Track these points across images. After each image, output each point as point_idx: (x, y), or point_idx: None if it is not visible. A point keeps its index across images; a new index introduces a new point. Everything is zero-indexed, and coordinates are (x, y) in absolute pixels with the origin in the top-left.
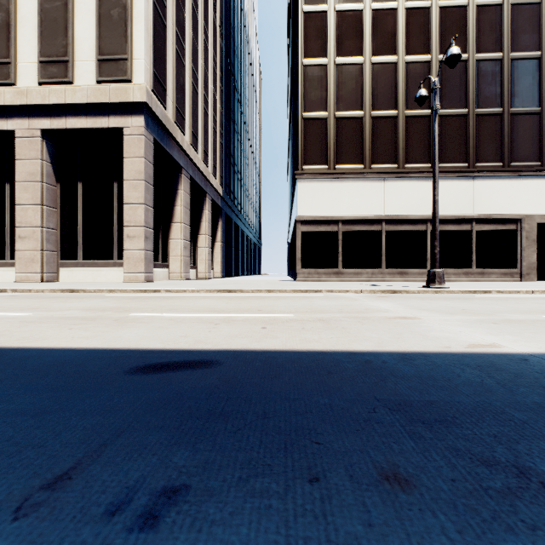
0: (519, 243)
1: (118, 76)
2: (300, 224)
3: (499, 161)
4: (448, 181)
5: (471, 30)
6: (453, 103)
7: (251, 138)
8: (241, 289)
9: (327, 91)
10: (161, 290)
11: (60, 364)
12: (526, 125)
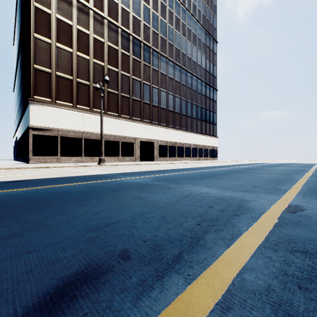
0: (135, 147)
1: None
2: (32, 130)
3: (129, 116)
4: (111, 120)
5: (119, 60)
6: (113, 88)
7: None
8: None
9: (51, 58)
10: None
11: None
12: (137, 104)
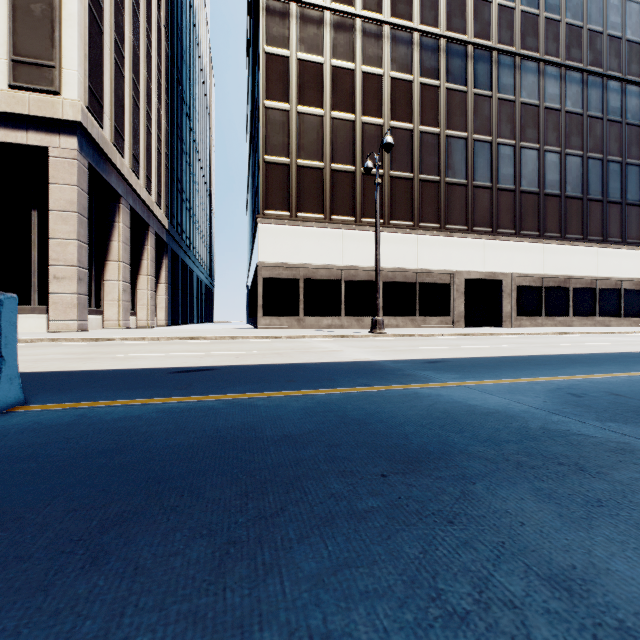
0: (452, 294)
1: (42, 85)
2: (261, 270)
3: (437, 223)
4: (397, 237)
5: (416, 104)
6: (402, 167)
7: (202, 159)
8: (204, 337)
9: (289, 137)
10: (116, 339)
11: (122, 373)
12: (457, 194)
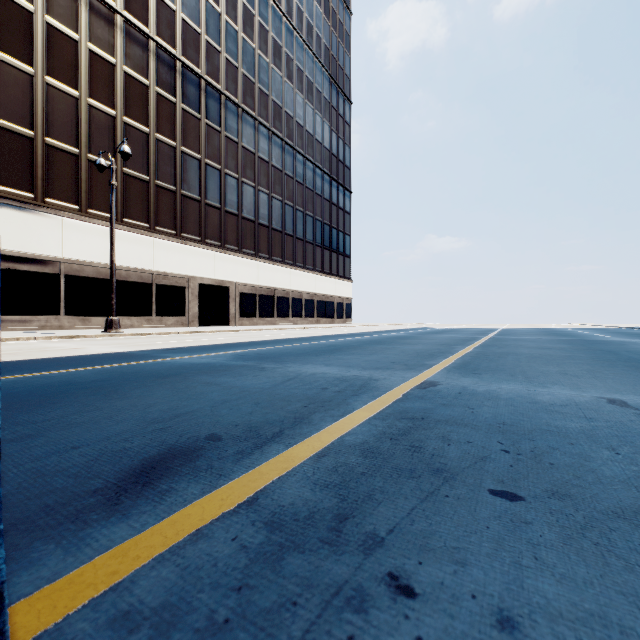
0: (188, 297)
1: None
2: None
3: (174, 230)
4: (132, 237)
5: (152, 110)
6: (137, 167)
7: None
8: None
9: None
10: None
11: None
12: (192, 207)
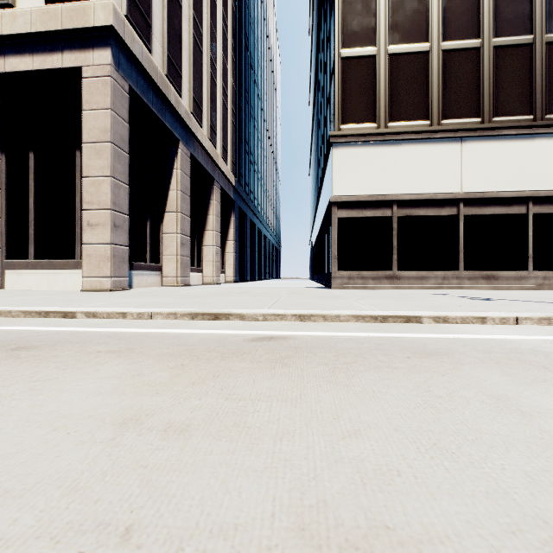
0: None
1: None
2: (336, 207)
3: None
4: None
5: None
6: None
7: (269, 129)
8: (240, 313)
9: (375, 17)
10: (76, 313)
11: None
12: None
